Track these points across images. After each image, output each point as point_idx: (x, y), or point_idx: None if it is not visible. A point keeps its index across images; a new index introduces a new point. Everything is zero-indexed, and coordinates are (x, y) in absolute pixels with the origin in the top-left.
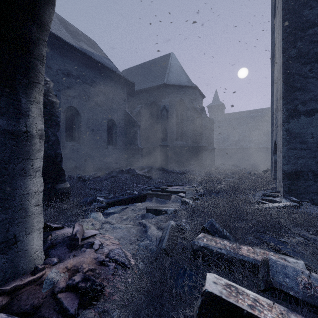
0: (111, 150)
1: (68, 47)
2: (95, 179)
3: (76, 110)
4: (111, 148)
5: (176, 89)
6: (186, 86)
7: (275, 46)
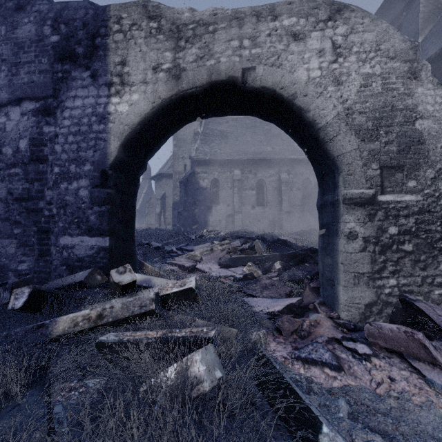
0: None
1: None
2: None
3: None
4: None
5: None
6: None
7: None
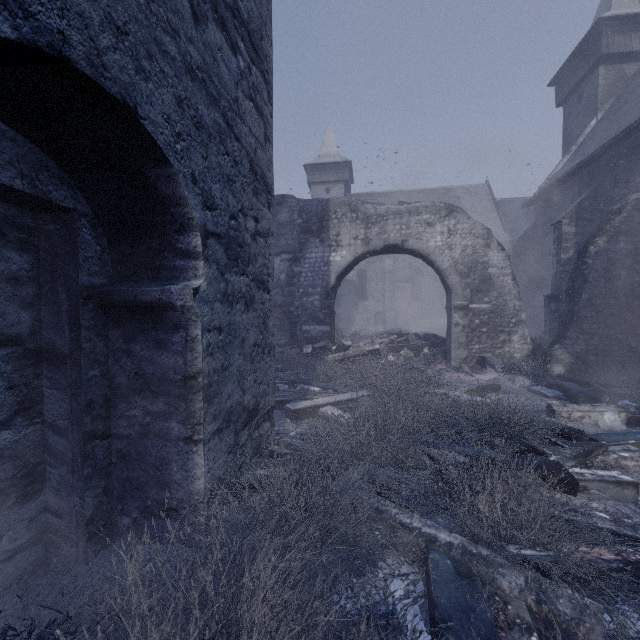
0: None
1: None
2: None
3: None
4: None
5: None
6: None
7: None
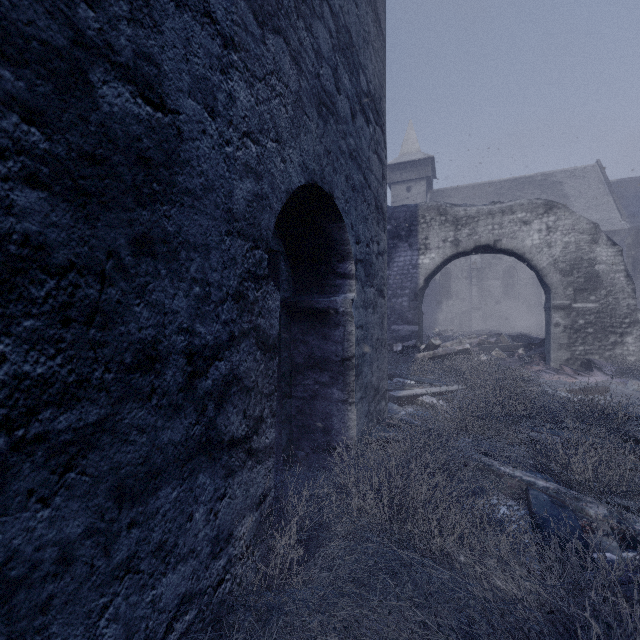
0: None
1: None
2: None
3: None
4: None
5: None
6: None
7: None
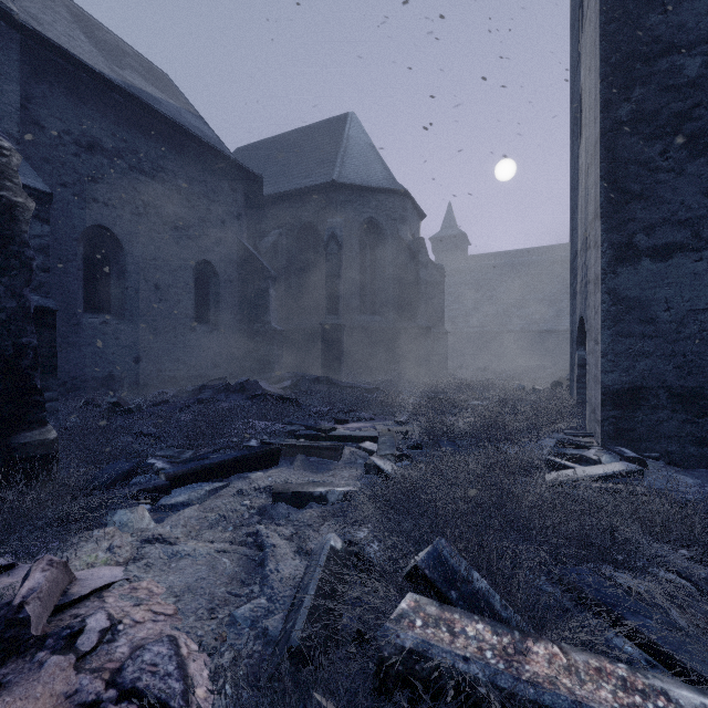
0: (205, 336)
1: (92, 78)
2: (153, 408)
3: (112, 235)
4: (205, 330)
5: (361, 195)
6: (382, 190)
7: (580, 101)
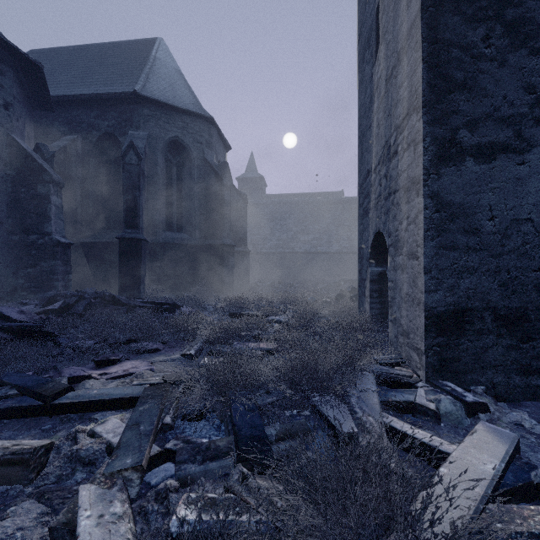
0: None
1: None
2: None
3: None
4: None
5: (166, 112)
6: (188, 112)
7: (377, 16)
